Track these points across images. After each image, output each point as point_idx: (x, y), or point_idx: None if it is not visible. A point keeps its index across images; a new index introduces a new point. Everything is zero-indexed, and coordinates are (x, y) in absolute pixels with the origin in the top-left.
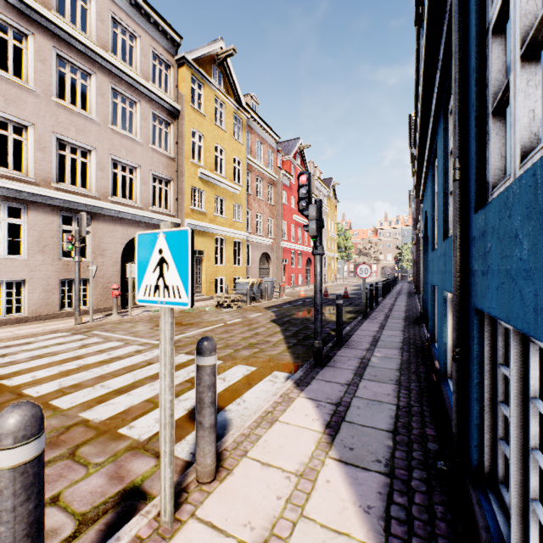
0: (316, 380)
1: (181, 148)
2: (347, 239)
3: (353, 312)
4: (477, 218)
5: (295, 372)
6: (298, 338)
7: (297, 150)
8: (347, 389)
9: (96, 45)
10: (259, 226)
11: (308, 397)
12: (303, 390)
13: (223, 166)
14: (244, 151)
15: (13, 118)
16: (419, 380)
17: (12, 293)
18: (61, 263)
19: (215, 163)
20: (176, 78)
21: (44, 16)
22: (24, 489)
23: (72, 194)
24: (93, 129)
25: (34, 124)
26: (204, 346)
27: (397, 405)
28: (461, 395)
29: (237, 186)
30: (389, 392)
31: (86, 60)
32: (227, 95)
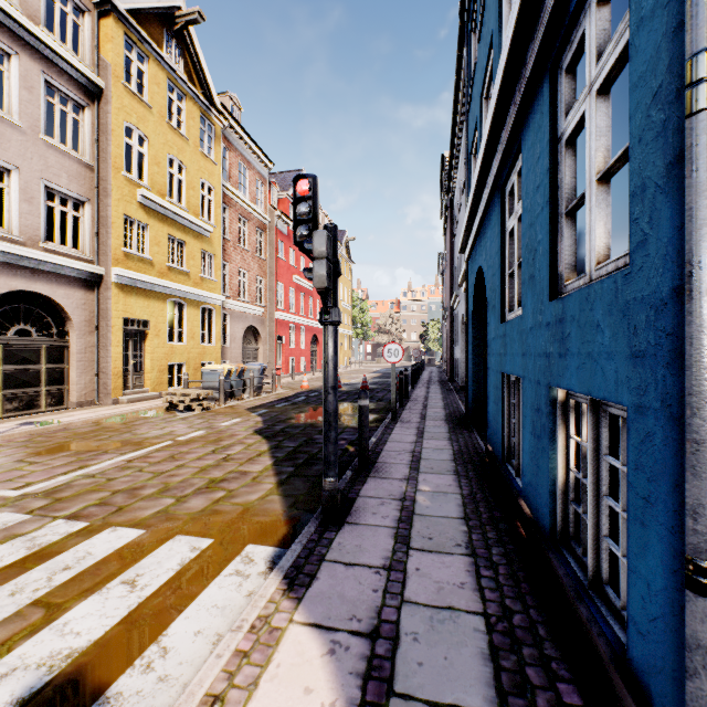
0: (327, 565)
1: (104, 151)
2: (364, 312)
3: (377, 411)
4: None
5: (288, 543)
6: (296, 462)
7: None
8: (387, 583)
9: None
10: (242, 287)
11: (311, 621)
12: (301, 600)
13: (183, 192)
14: (219, 174)
15: None
16: (501, 539)
17: None
18: None
19: (173, 188)
20: (95, 33)
21: None
22: None
23: None
24: None
25: None
26: None
27: (485, 616)
28: None
29: (206, 224)
30: (461, 578)
31: None
32: (191, 84)
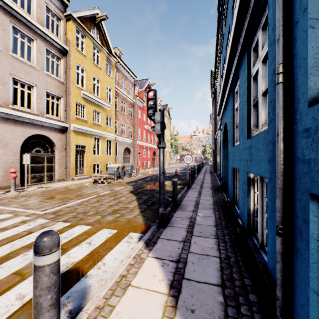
0: (160, 239)
1: (68, 76)
2: (176, 141)
3: (181, 184)
4: (316, 109)
5: (145, 232)
6: (147, 204)
7: (147, 86)
8: (183, 246)
9: None
10: (123, 131)
11: (155, 256)
12: (151, 250)
13: (99, 91)
14: (113, 83)
15: None
16: (229, 233)
17: None
18: None
19: (94, 89)
20: (64, 28)
21: None
22: None
23: None
24: None
25: None
26: (41, 244)
27: (220, 258)
28: (284, 264)
29: (108, 104)
30: (212, 246)
31: None
32: (102, 45)
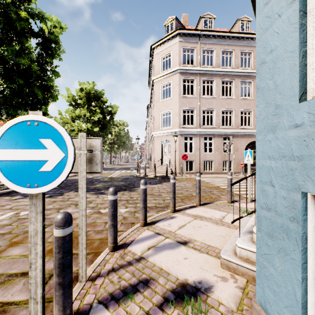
0: None
1: None
2: None
3: None
4: None
5: None
6: None
7: None
8: None
9: (234, 68)
10: None
11: None
12: None
13: None
14: None
15: (210, 109)
16: None
17: (206, 165)
18: (222, 154)
19: None
20: None
21: (218, 71)
22: (230, 181)
23: (226, 129)
24: (233, 102)
25: (215, 108)
26: None
27: None
28: None
29: None
30: None
31: (230, 77)
32: None
